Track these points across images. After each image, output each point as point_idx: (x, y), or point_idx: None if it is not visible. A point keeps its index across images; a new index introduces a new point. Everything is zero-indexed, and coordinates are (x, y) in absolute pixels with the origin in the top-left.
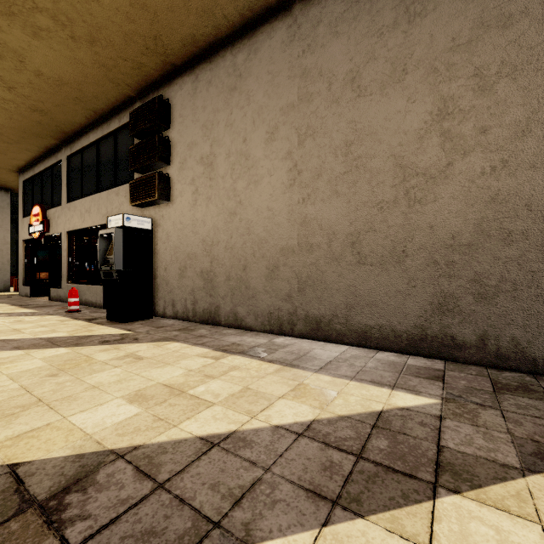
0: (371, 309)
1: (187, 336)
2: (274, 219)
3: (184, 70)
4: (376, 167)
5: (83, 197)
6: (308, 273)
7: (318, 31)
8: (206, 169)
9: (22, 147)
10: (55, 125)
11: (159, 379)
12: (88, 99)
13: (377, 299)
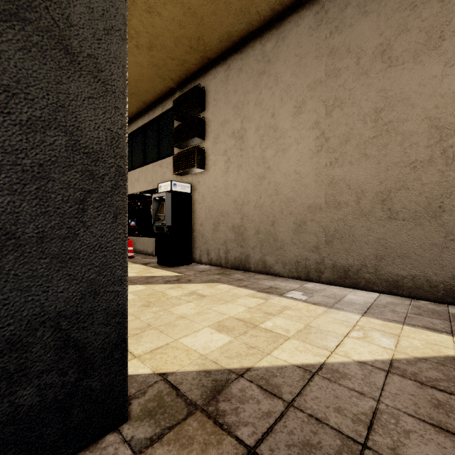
0: (402, 261)
1: (228, 279)
2: (301, 181)
3: (217, 62)
4: (408, 129)
5: (133, 169)
6: (335, 227)
7: (346, 13)
8: (237, 142)
9: None
10: None
11: (229, 314)
12: (141, 93)
13: (410, 251)
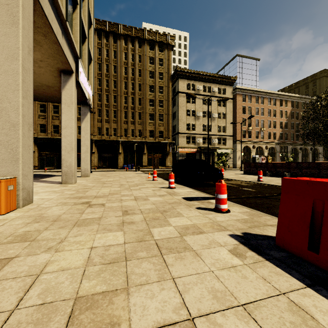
0: None
1: None
2: None
3: None
4: None
5: None
6: None
7: None
8: None
9: None
10: None
11: None
12: None
13: None
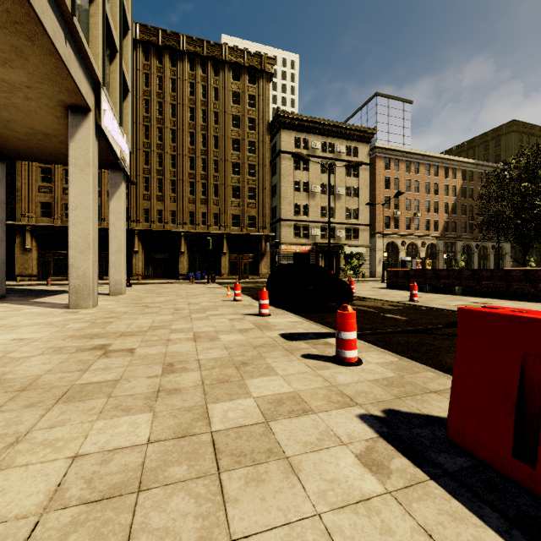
0: None
1: None
2: None
3: None
4: None
5: None
6: None
7: None
8: None
9: None
10: None
11: None
12: None
13: None
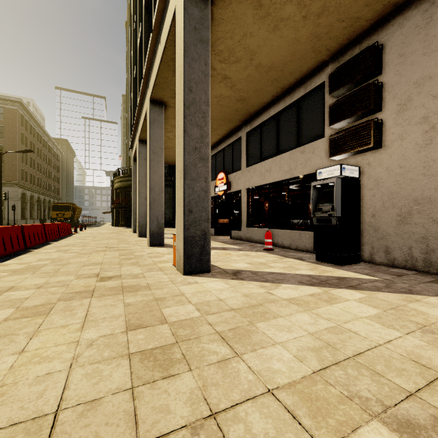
0: None
1: None
2: None
3: (406, 5)
4: None
5: (262, 160)
6: None
7: None
8: None
9: (216, 133)
10: (246, 109)
11: None
12: (284, 77)
13: None
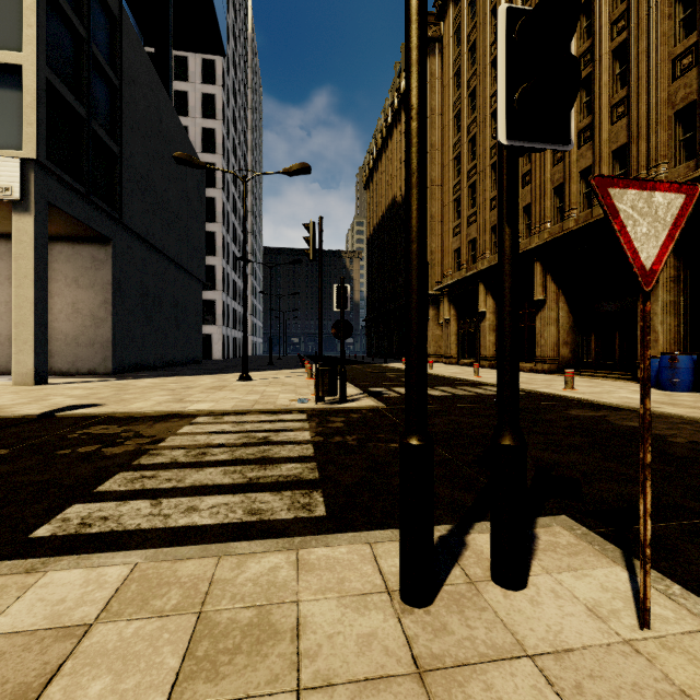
0: None
1: None
2: None
3: None
4: None
5: None
6: None
7: None
8: None
9: None
10: None
11: None
12: None
13: None
